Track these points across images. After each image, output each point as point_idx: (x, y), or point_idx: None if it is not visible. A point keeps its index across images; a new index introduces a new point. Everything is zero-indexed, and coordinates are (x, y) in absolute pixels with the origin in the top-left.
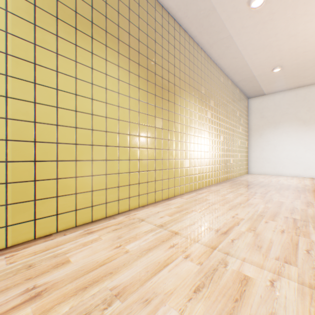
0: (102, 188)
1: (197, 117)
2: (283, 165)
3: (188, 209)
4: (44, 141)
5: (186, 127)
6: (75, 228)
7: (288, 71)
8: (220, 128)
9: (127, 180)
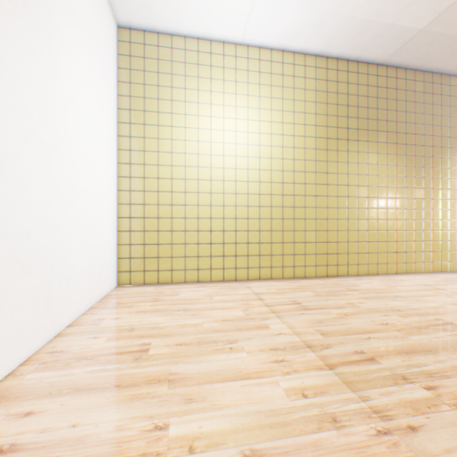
0: (363, 252)
1: None
2: None
3: None
4: (330, 219)
5: None
6: (347, 276)
7: None
8: None
9: (384, 248)
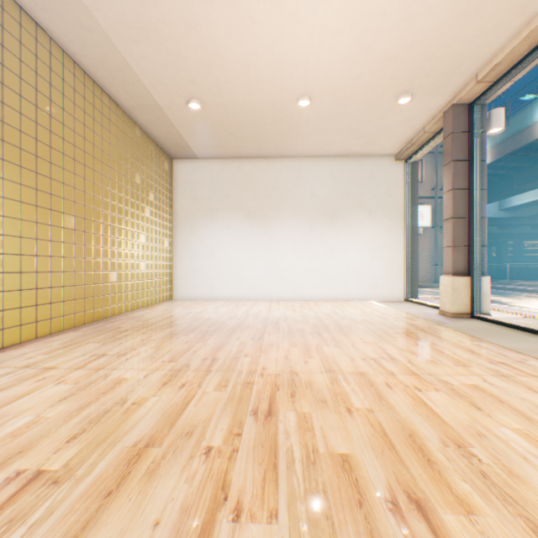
0: None
1: None
2: (224, 281)
3: None
4: None
5: None
6: None
7: (216, 116)
8: (65, 196)
9: None
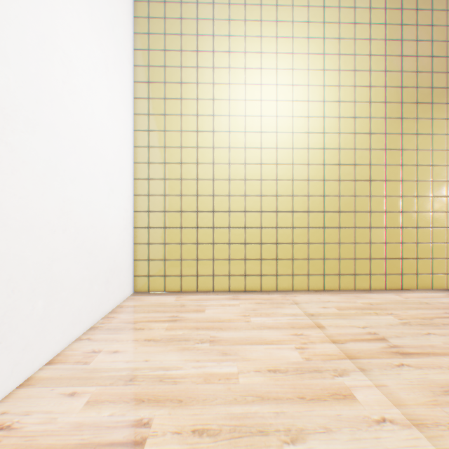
0: None
1: None
2: None
3: None
4: (406, 211)
5: None
6: (431, 290)
7: None
8: None
9: None
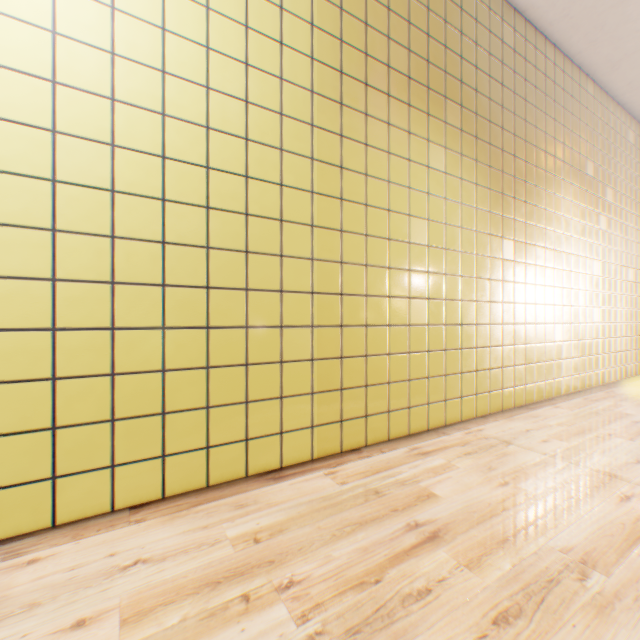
0: (421, 376)
1: (577, 231)
2: None
3: (595, 431)
4: (350, 294)
5: (556, 254)
6: (388, 443)
7: None
8: (627, 251)
9: (457, 363)
